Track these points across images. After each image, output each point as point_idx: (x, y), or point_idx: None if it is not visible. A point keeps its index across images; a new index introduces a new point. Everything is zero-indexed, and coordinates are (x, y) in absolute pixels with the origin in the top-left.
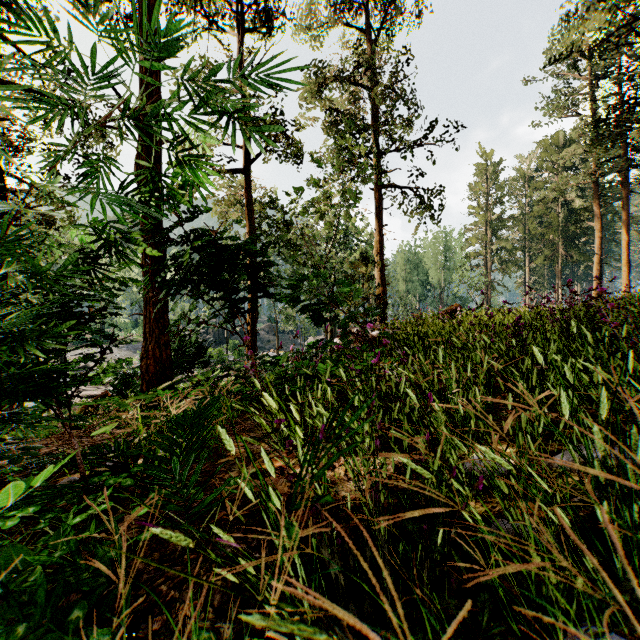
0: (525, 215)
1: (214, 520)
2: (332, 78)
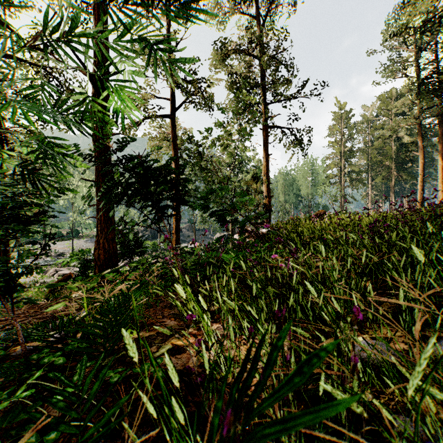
0: (368, 147)
1: (131, 399)
2: (233, 51)
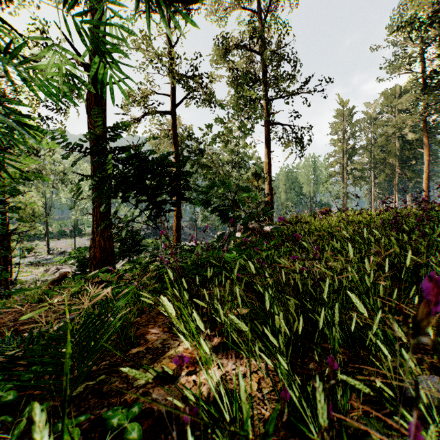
0: (371, 145)
1: None
2: (234, 46)
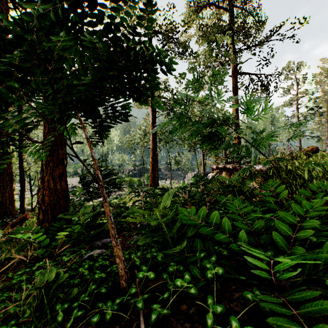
0: None
1: None
2: (204, 5)
